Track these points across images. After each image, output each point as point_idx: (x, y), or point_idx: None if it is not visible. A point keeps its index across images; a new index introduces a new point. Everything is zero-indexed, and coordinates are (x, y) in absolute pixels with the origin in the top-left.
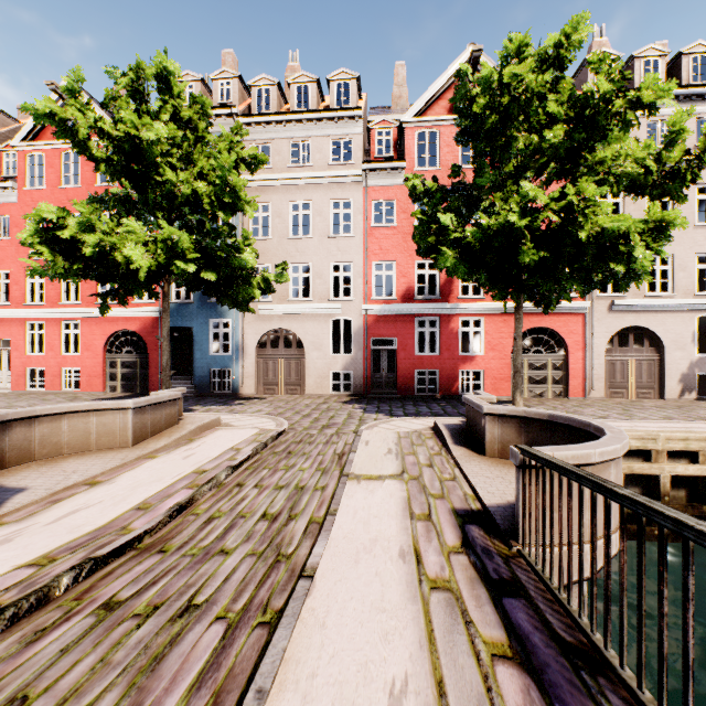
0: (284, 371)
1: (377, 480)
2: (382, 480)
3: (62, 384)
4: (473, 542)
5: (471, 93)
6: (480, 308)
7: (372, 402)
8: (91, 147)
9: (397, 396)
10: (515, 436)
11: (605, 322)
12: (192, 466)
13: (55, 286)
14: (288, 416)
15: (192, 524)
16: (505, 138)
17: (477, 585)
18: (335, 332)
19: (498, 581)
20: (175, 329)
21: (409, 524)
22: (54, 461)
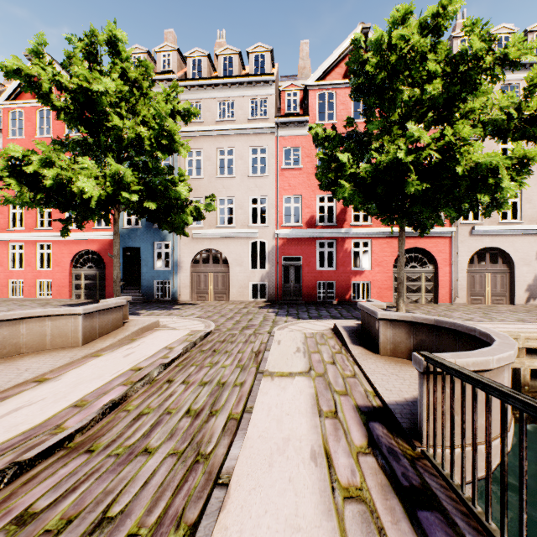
0: (213, 282)
1: (288, 377)
2: (292, 377)
3: (37, 292)
4: (378, 441)
5: (363, 56)
6: (368, 232)
7: (282, 307)
8: (52, 99)
9: (302, 302)
10: (405, 338)
11: (467, 244)
12: (130, 363)
13: (32, 215)
14: (215, 319)
15: (122, 421)
16: (392, 91)
17: (389, 494)
18: (254, 252)
19: (409, 489)
20: (127, 249)
21: (318, 422)
22: (12, 360)
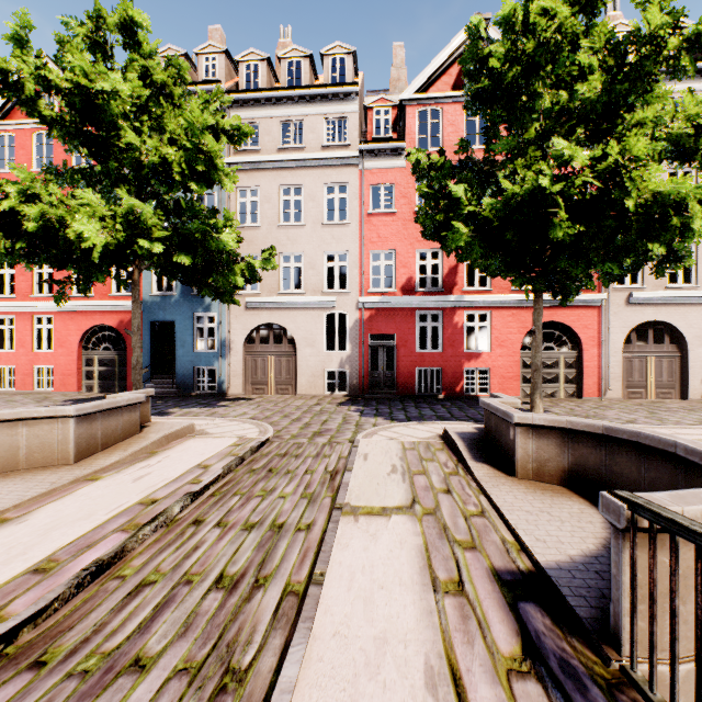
0: (274, 369)
1: (381, 516)
2: (387, 516)
3: (34, 383)
4: (540, 644)
5: (484, 50)
6: (487, 301)
7: (369, 403)
8: (41, 107)
9: (397, 396)
10: (556, 453)
11: (622, 316)
12: (141, 492)
13: (27, 277)
14: (275, 420)
15: (109, 598)
16: (528, 95)
17: None
18: (330, 328)
19: None
20: (158, 324)
21: (433, 603)
22: None
